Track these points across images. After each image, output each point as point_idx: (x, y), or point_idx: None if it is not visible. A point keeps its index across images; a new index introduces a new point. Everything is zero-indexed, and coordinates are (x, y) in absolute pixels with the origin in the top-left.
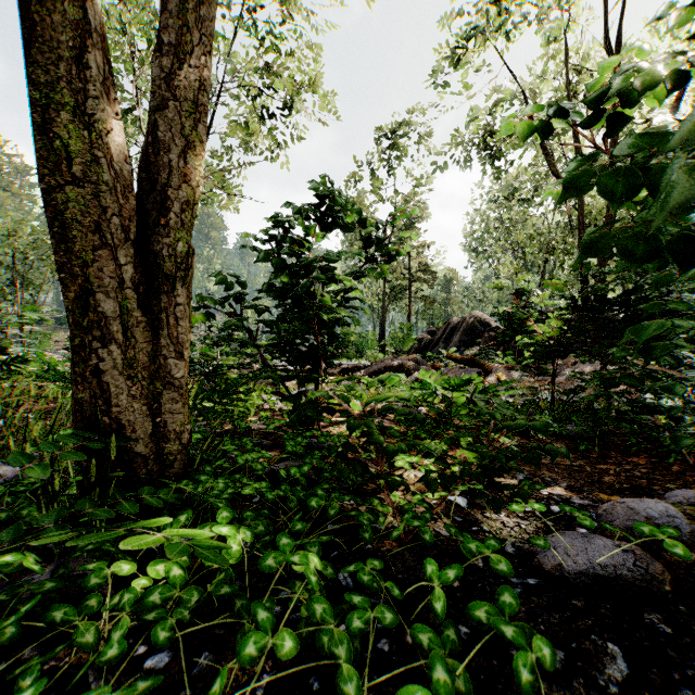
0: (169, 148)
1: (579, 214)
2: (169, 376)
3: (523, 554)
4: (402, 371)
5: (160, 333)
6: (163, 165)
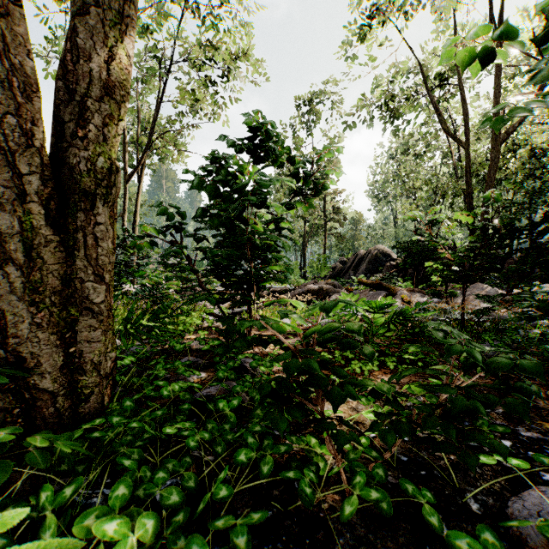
0: (90, 56)
1: (466, 164)
2: (87, 301)
3: (492, 514)
4: (322, 294)
5: (75, 254)
6: (82, 74)
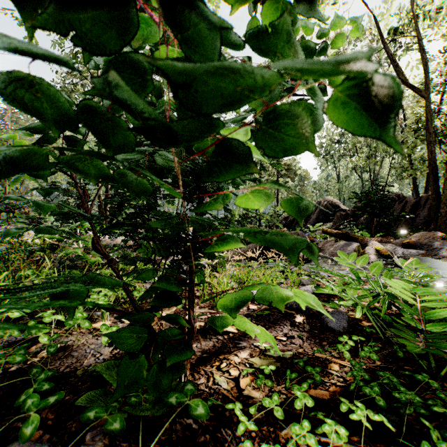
0: None
1: (426, 113)
2: None
3: None
4: None
5: None
6: None
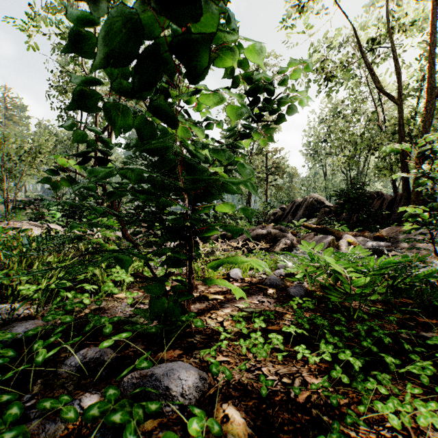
0: None
1: (399, 118)
2: None
3: None
4: (270, 238)
5: None
6: None
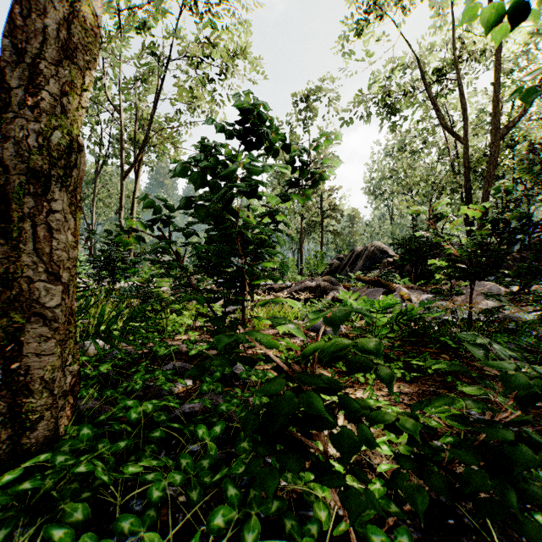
0: (45, 11)
1: (465, 160)
2: (37, 305)
3: None
4: (319, 291)
5: (21, 248)
6: (34, 31)
